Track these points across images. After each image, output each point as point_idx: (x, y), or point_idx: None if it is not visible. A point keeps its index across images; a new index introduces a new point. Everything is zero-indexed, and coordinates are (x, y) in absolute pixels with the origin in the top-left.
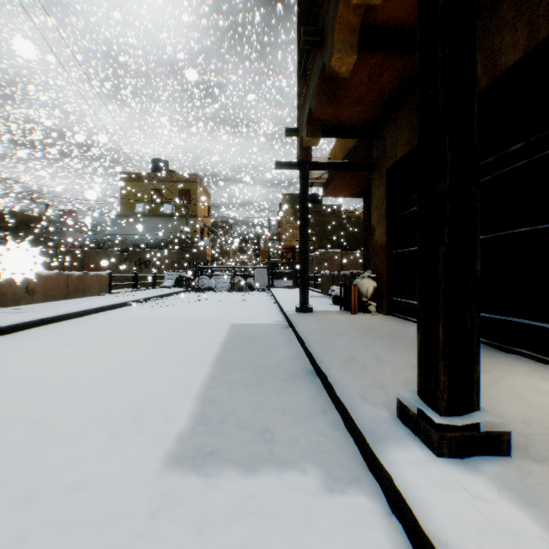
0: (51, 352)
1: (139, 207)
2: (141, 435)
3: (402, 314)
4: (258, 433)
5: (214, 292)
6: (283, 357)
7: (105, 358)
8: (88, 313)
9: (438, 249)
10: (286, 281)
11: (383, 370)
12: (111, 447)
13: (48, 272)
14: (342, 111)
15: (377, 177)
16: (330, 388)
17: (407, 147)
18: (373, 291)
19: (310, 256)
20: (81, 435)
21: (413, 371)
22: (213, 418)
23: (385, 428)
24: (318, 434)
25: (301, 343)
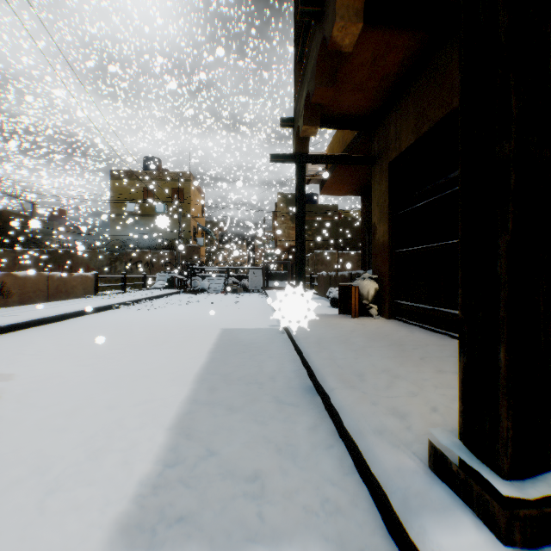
0: (11, 365)
1: (130, 206)
2: (89, 488)
3: (407, 318)
4: (245, 482)
5: (207, 293)
6: (278, 369)
7: (72, 373)
8: (68, 317)
9: (498, 238)
10: (281, 282)
11: (397, 390)
12: (42, 510)
13: (26, 273)
14: (342, 99)
15: (378, 172)
16: (335, 414)
17: (412, 136)
18: (374, 293)
19: (306, 257)
20: (7, 489)
21: (434, 391)
22: (187, 458)
23: (418, 488)
24: (323, 483)
25: (298, 352)
